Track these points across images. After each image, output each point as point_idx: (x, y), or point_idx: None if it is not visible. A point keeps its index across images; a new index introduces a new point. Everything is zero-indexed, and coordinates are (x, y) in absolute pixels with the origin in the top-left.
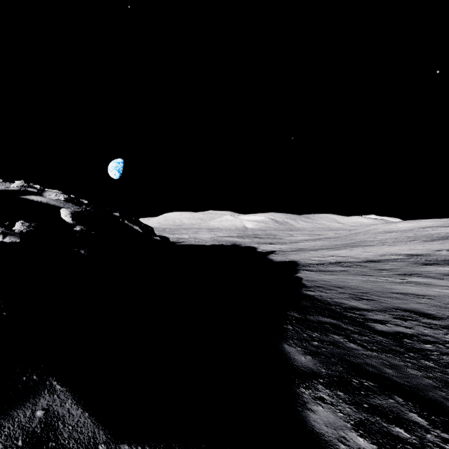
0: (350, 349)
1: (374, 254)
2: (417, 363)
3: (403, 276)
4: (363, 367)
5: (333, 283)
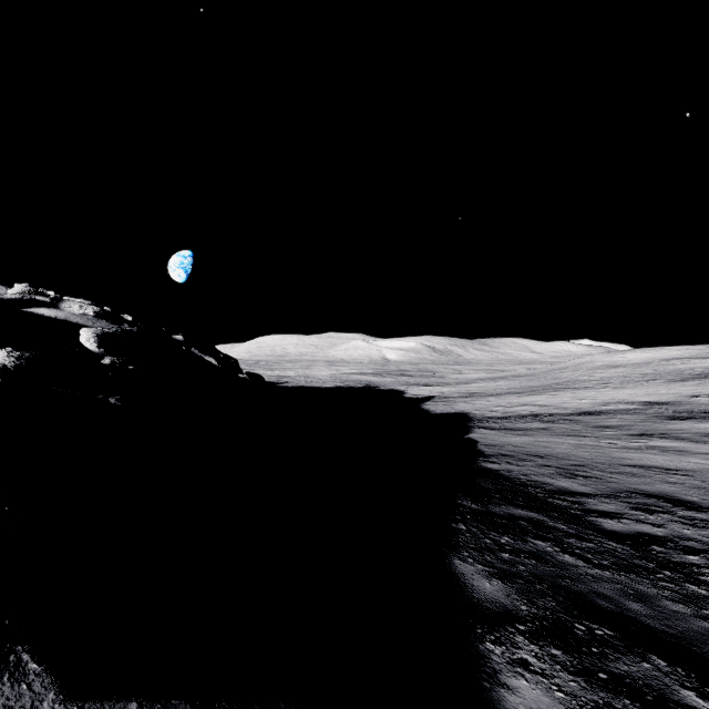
0: (565, 565)
1: (591, 401)
2: (680, 590)
3: (640, 438)
4: (591, 599)
5: (528, 450)
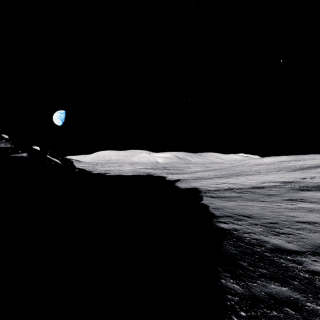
0: None
1: (256, 181)
2: None
3: (292, 202)
4: None
5: (238, 211)
